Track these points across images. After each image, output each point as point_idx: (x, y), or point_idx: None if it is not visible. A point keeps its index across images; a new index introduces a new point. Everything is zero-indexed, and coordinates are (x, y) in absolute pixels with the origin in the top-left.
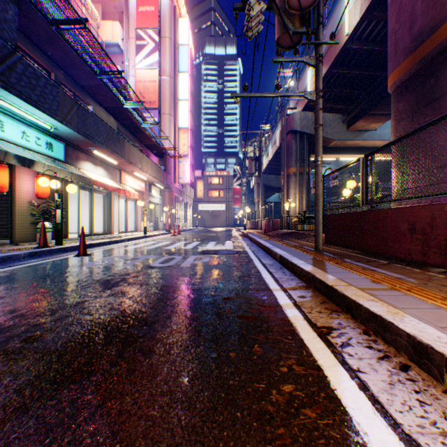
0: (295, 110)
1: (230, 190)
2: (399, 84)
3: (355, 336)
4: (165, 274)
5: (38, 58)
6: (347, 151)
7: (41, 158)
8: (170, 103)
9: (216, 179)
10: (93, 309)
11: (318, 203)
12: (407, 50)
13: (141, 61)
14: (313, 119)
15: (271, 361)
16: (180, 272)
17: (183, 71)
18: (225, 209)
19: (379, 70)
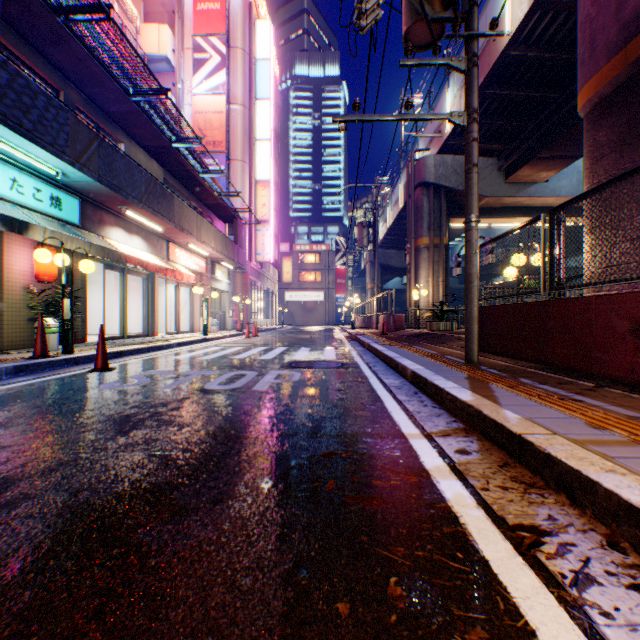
0: (427, 152)
1: (330, 272)
2: (598, 102)
3: (596, 554)
4: (225, 404)
5: (38, 67)
6: (504, 214)
7: (42, 220)
8: (244, 145)
9: (310, 255)
10: (81, 480)
11: (472, 288)
12: (612, 46)
13: (201, 82)
14: (454, 165)
15: (431, 633)
16: (251, 401)
17: (262, 98)
18: (323, 300)
19: (555, 90)
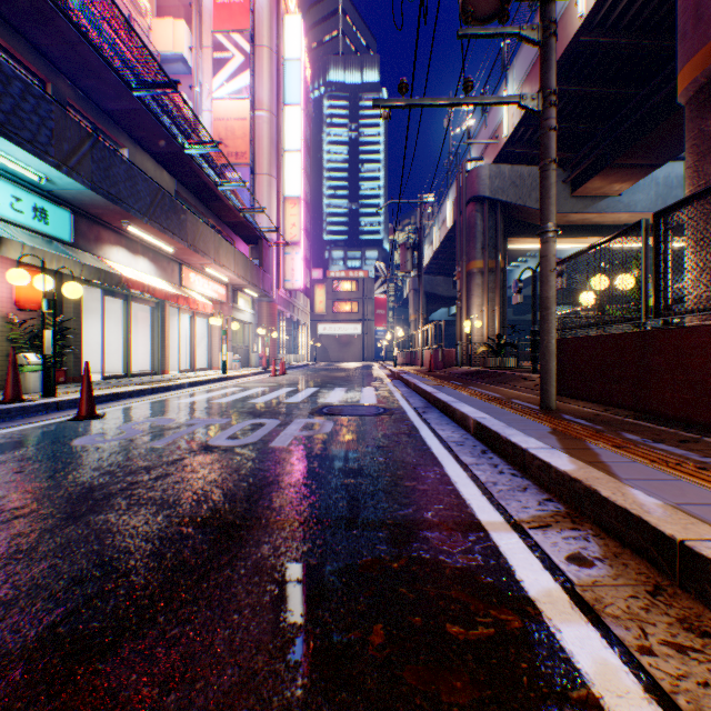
0: (480, 162)
1: (369, 301)
2: (706, 82)
3: None
4: (229, 468)
5: (18, 52)
6: (570, 233)
7: (22, 235)
8: (270, 156)
9: (346, 283)
10: None
11: (549, 316)
12: None
13: (222, 85)
14: (512, 176)
15: None
16: (265, 464)
17: (291, 103)
18: (361, 333)
19: (633, 85)
